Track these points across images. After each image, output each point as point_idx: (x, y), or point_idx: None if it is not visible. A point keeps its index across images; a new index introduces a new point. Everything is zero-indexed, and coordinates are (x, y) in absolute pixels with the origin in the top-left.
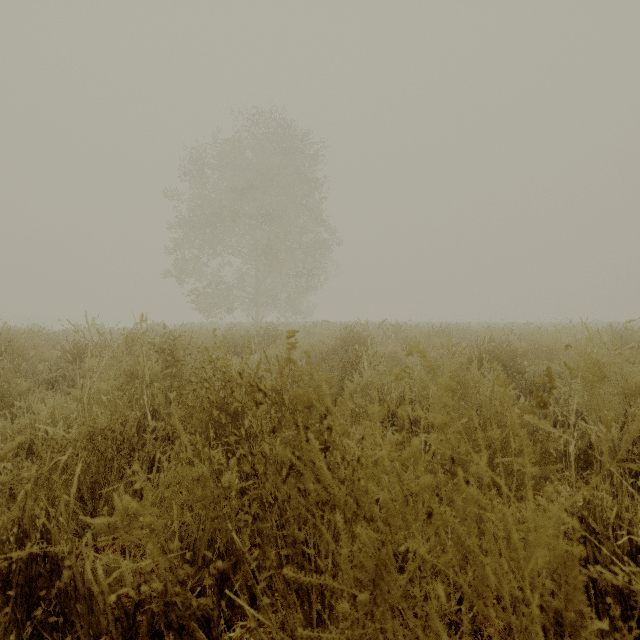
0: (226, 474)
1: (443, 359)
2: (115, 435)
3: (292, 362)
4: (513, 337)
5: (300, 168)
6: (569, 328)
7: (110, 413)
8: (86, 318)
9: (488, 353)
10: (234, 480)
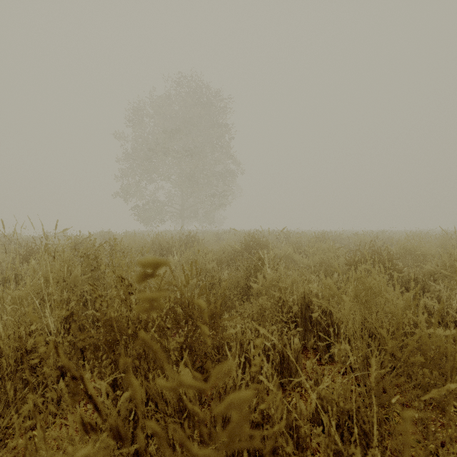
0: (101, 438)
1: (330, 261)
2: (11, 350)
3: (150, 346)
4: (379, 242)
5: (214, 117)
6: (418, 234)
7: (15, 323)
8: (3, 226)
9: (369, 256)
10: (112, 445)
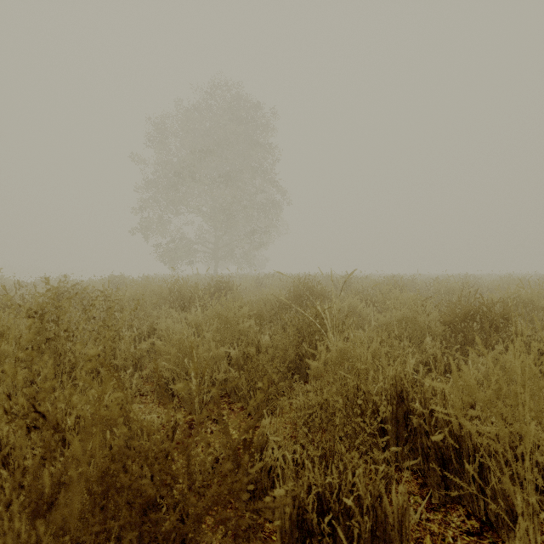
0: None
1: (417, 318)
2: None
3: None
4: (469, 289)
5: (254, 136)
6: (514, 280)
7: None
8: None
9: (474, 311)
10: None
